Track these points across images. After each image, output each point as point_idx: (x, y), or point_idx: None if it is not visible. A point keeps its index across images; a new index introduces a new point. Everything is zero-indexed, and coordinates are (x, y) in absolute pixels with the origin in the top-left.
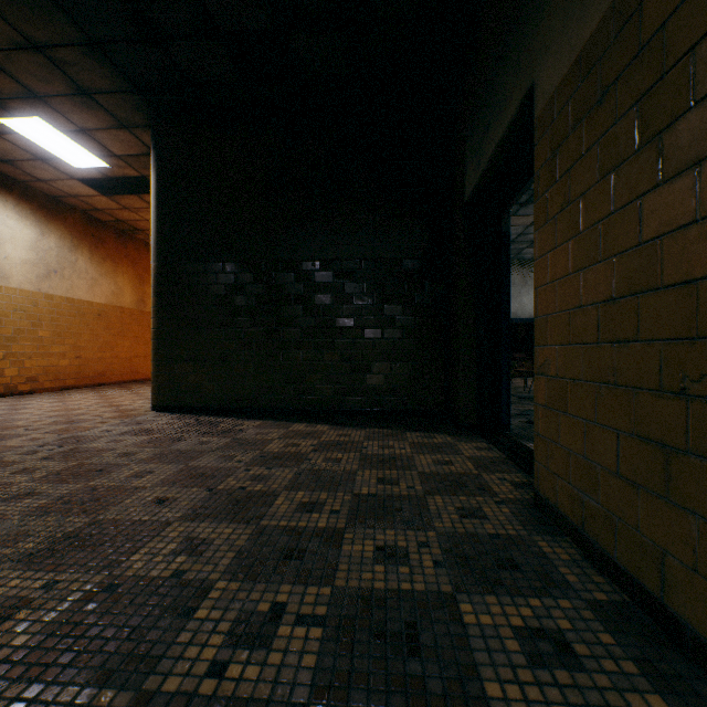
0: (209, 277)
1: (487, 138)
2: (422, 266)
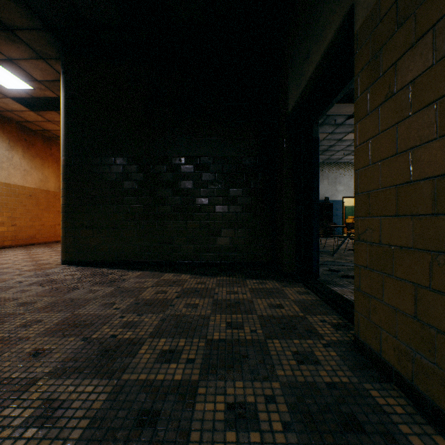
0: (104, 168)
1: (308, 62)
2: (256, 162)
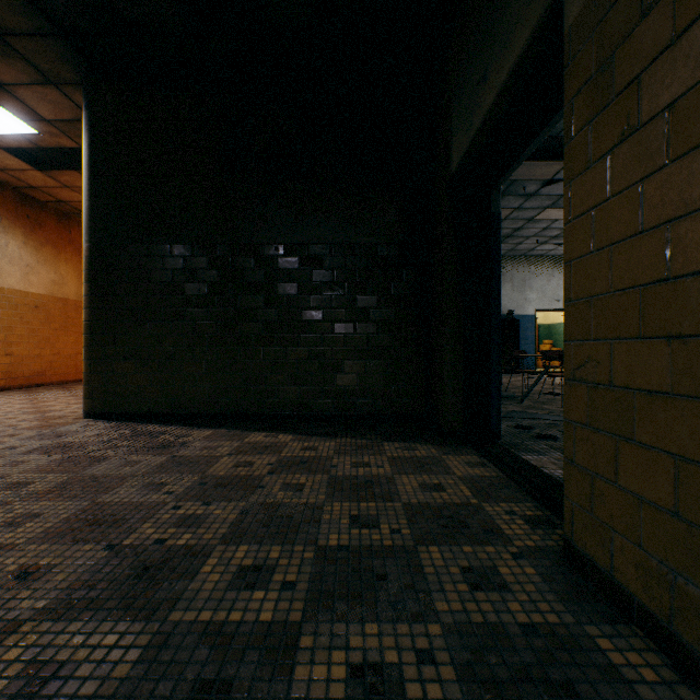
0: (153, 261)
1: (484, 87)
2: (399, 253)
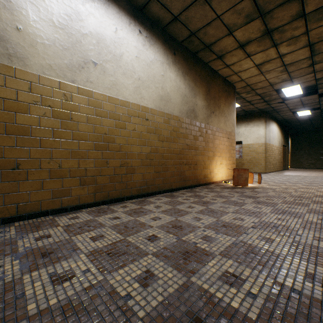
0: (299, 152)
1: None
2: None
